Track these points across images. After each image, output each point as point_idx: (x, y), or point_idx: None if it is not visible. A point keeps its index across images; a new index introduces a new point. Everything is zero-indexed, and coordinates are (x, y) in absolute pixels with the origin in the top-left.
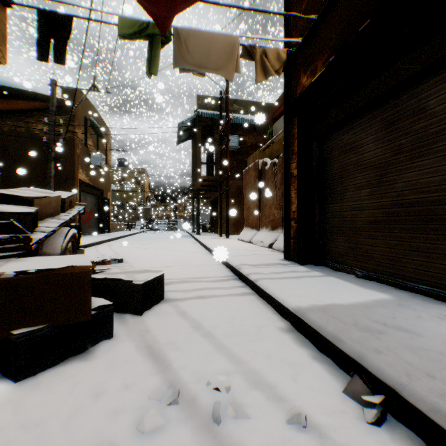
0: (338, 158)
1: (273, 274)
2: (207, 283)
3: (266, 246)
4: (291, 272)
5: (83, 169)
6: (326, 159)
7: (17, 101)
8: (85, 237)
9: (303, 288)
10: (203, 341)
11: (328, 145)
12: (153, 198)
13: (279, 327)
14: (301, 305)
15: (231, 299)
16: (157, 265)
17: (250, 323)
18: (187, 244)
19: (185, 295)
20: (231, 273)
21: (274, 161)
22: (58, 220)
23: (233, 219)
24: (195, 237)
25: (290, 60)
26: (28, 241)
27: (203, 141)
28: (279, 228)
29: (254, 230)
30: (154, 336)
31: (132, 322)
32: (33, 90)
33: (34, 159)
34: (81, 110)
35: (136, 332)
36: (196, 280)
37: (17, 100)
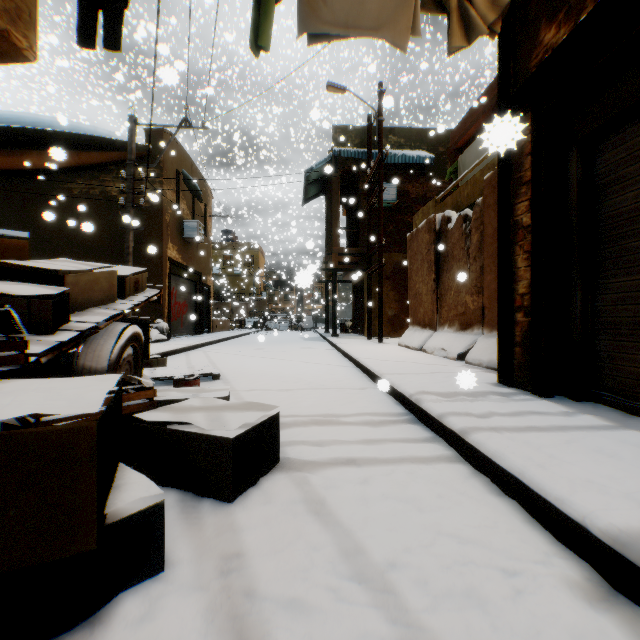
0: (635, 179)
1: (494, 417)
2: (359, 427)
3: (452, 357)
4: (533, 415)
5: (174, 243)
6: (600, 187)
7: (89, 152)
8: (175, 340)
9: (591, 463)
10: (374, 614)
11: (606, 156)
12: (270, 285)
13: (567, 578)
14: (628, 525)
15: (414, 471)
16: (271, 387)
17: (482, 555)
18: (318, 352)
19: (320, 453)
20: (399, 407)
21: (464, 213)
22: (108, 311)
23: (389, 313)
24: (330, 340)
25: (512, 11)
26: (20, 347)
27: (341, 196)
28: (475, 327)
29: (427, 330)
30: (252, 581)
31: (212, 523)
32: (109, 135)
33: (110, 231)
34: (170, 160)
35: (214, 557)
36: (339, 420)
37: (89, 151)
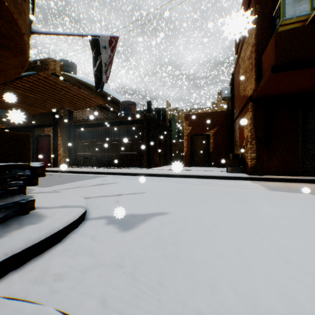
0: None
1: None
2: None
3: None
4: None
5: None
6: None
7: None
8: None
9: None
10: None
11: None
12: None
13: None
14: None
15: None
16: None
17: None
18: None
19: None
20: None
21: None
22: None
23: None
24: None
25: None
26: None
27: None
28: None
29: None
30: None
31: None
32: None
33: None
34: None
35: None
36: None
37: None
